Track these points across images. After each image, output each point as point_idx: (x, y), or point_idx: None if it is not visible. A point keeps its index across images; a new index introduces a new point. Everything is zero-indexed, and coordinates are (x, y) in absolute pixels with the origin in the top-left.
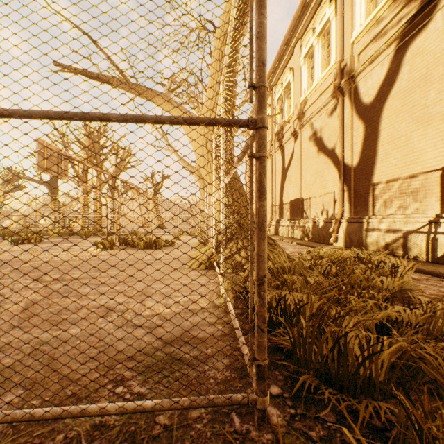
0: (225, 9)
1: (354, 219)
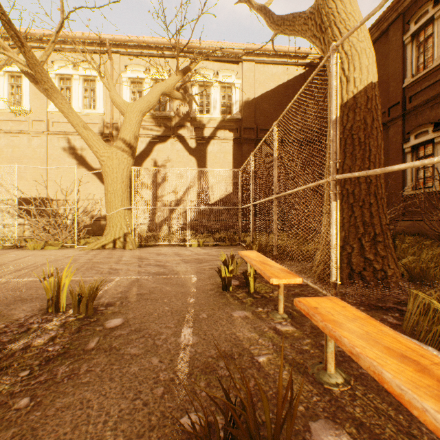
0: (146, 102)
1: None
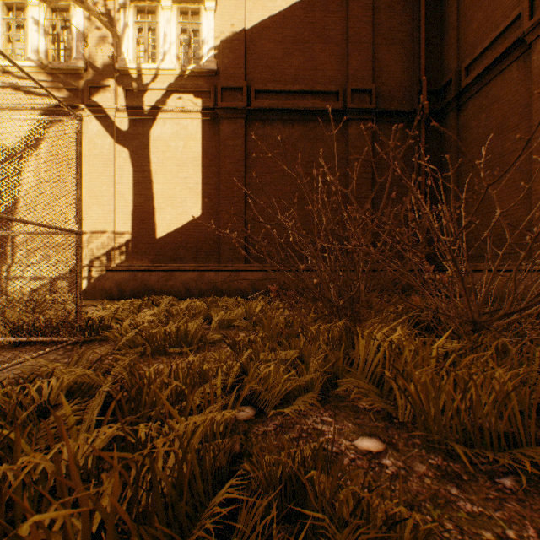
0: None
1: None
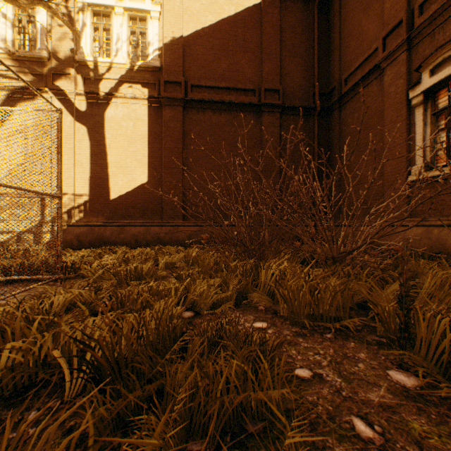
0: None
1: None
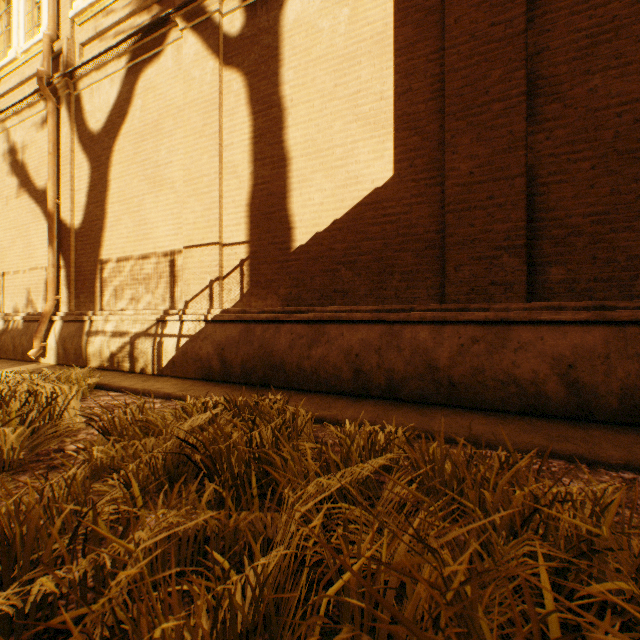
0: None
1: (74, 316)
